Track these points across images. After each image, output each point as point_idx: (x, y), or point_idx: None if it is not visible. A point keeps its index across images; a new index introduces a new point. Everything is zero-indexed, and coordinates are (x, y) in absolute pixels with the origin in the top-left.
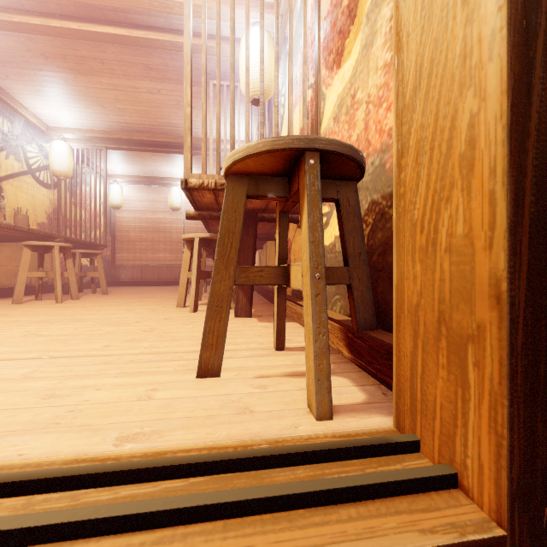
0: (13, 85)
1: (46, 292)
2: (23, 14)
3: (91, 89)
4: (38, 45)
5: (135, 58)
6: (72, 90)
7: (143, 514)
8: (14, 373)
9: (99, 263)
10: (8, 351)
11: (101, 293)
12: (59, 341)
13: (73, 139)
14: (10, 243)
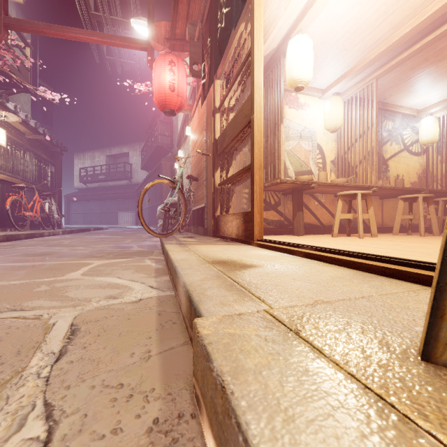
0: (393, 98)
1: (416, 232)
2: (397, 56)
3: None
4: (407, 66)
5: None
6: (434, 76)
7: (403, 262)
8: (383, 251)
9: None
10: (384, 247)
11: None
12: (409, 247)
13: (439, 110)
14: (392, 198)
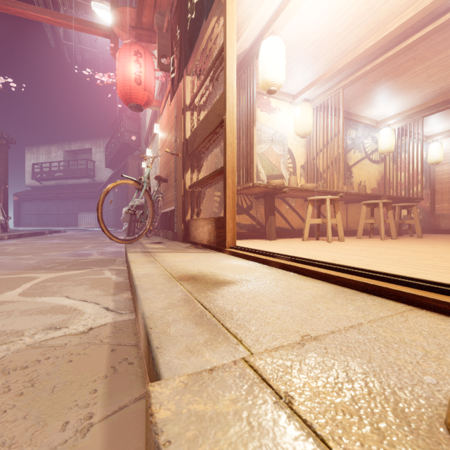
0: (357, 108)
1: (376, 234)
2: (361, 68)
3: (406, 81)
4: (369, 78)
5: (444, 36)
6: (392, 90)
7: (383, 277)
8: (355, 258)
9: (414, 213)
10: (353, 253)
11: (416, 237)
12: (376, 253)
13: (395, 122)
14: (355, 203)
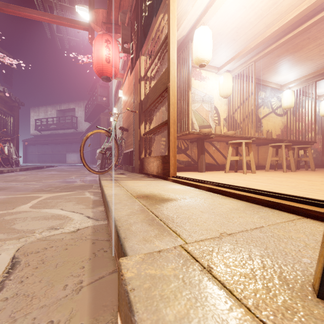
0: (265, 76)
1: (280, 168)
2: (268, 47)
3: (303, 55)
4: (275, 54)
5: None
6: (292, 62)
7: (280, 196)
8: (262, 184)
9: (309, 152)
10: (261, 181)
11: (310, 170)
12: (278, 181)
13: (294, 85)
14: (264, 145)
